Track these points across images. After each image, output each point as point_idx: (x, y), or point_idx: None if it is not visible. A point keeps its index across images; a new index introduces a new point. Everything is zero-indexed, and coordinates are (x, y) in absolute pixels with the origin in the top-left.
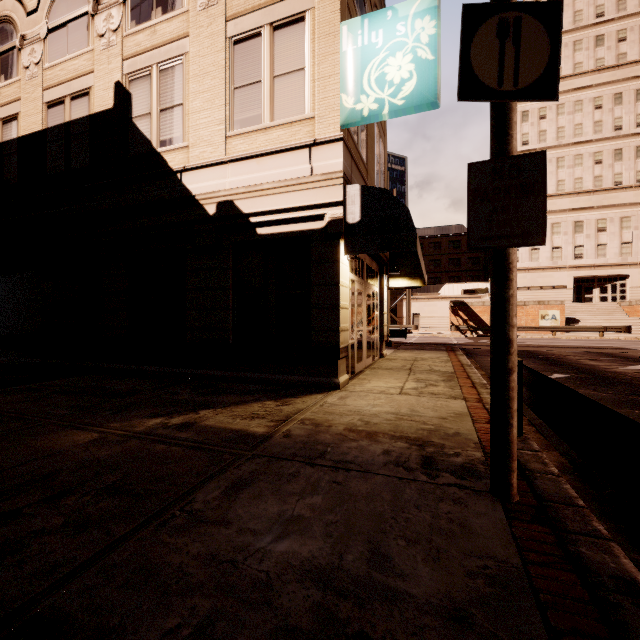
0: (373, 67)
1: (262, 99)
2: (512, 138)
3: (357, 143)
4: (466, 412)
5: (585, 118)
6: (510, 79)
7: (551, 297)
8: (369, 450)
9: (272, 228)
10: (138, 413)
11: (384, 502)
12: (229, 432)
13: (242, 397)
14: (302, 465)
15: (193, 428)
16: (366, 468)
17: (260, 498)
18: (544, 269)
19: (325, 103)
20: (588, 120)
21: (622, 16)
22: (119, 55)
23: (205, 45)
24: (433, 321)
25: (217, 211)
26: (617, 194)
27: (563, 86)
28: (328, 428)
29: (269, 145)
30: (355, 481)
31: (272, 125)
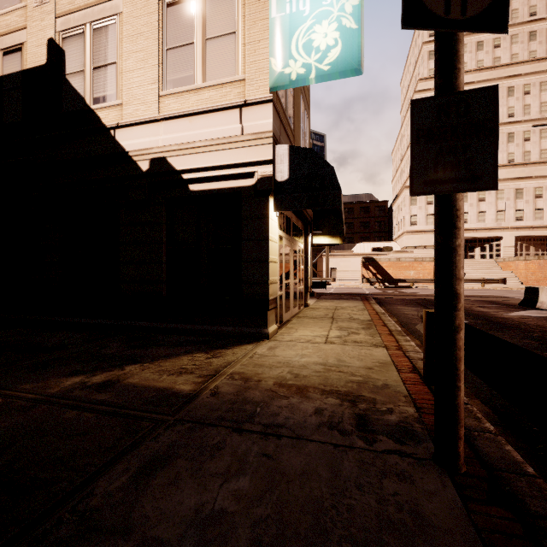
0: (301, 33)
1: (194, 60)
2: (460, 72)
3: (285, 109)
4: (389, 361)
5: None
6: (458, 7)
7: None
8: (300, 409)
9: (204, 185)
10: (58, 371)
11: (321, 482)
12: (153, 391)
13: (172, 349)
14: (228, 432)
15: (114, 388)
16: (298, 433)
17: (175, 484)
18: None
19: (255, 66)
20: None
21: None
22: (52, 12)
23: (138, 6)
24: (347, 274)
25: (150, 167)
26: None
27: None
28: (257, 383)
29: (201, 105)
30: (287, 452)
31: (204, 86)
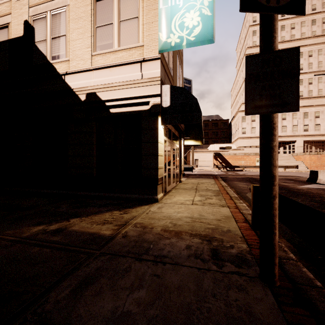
0: (177, 18)
1: (113, 34)
2: (275, 39)
3: (168, 64)
4: (231, 215)
5: None
6: None
7: None
8: (177, 246)
9: (119, 109)
10: (29, 222)
11: (190, 292)
12: (87, 235)
13: (99, 208)
14: (133, 261)
15: (63, 233)
16: (176, 261)
17: (99, 295)
18: (258, 137)
19: (150, 37)
20: None
21: (293, 17)
22: (27, 4)
23: (79, 1)
24: (205, 163)
25: (86, 98)
26: None
27: None
28: (151, 229)
29: (117, 61)
30: (169, 273)
31: (119, 49)
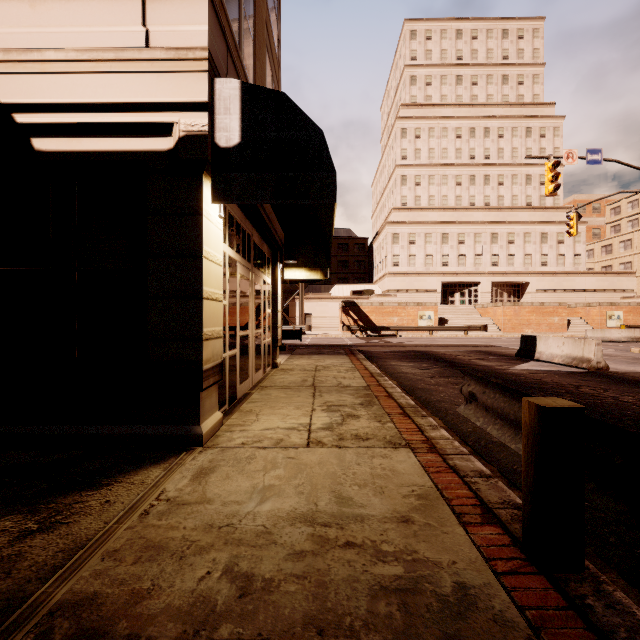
0: None
1: None
2: None
3: (239, 46)
4: (431, 487)
5: (449, 144)
6: None
7: (425, 299)
8: None
9: (66, 141)
10: None
11: None
12: None
13: None
14: None
15: None
16: None
17: None
18: (419, 274)
19: None
20: (452, 146)
21: (475, 64)
22: None
23: None
24: (325, 321)
25: None
26: (472, 213)
27: (433, 112)
28: None
29: None
30: None
31: None
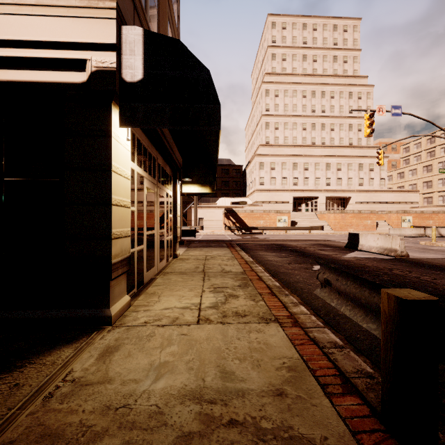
0: None
1: None
2: None
3: (145, 9)
4: (298, 358)
5: (298, 101)
6: None
7: (281, 208)
8: None
9: None
10: None
11: None
12: None
13: None
14: None
15: None
16: None
17: None
18: (278, 190)
19: None
20: (299, 103)
21: (315, 47)
22: None
23: None
24: (212, 223)
25: None
26: (313, 149)
27: (287, 79)
28: None
29: None
30: None
31: None
